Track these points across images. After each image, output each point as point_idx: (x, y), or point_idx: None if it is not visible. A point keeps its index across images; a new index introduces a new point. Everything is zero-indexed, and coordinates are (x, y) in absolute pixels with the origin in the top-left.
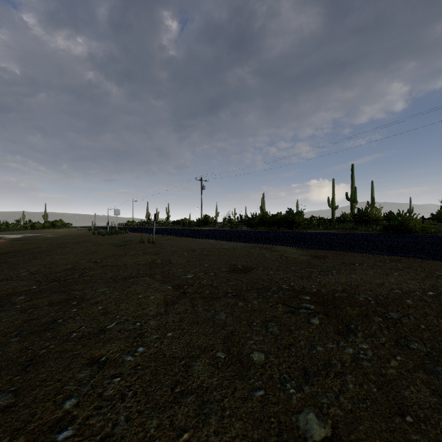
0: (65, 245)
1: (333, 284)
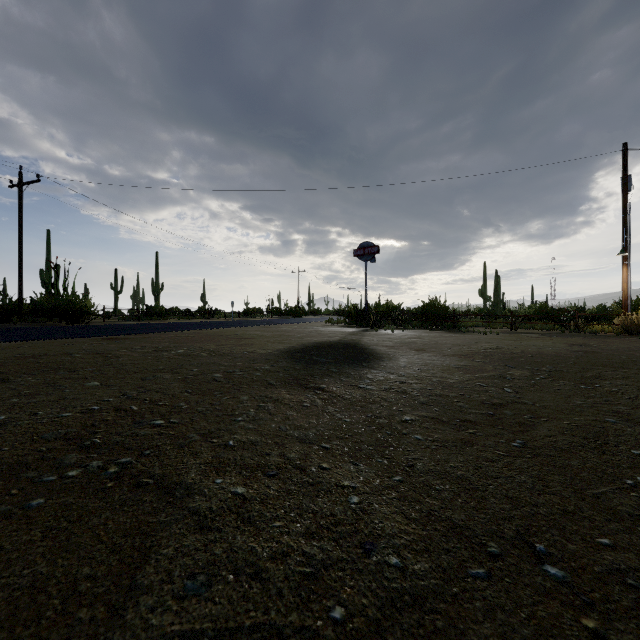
0: None
1: None
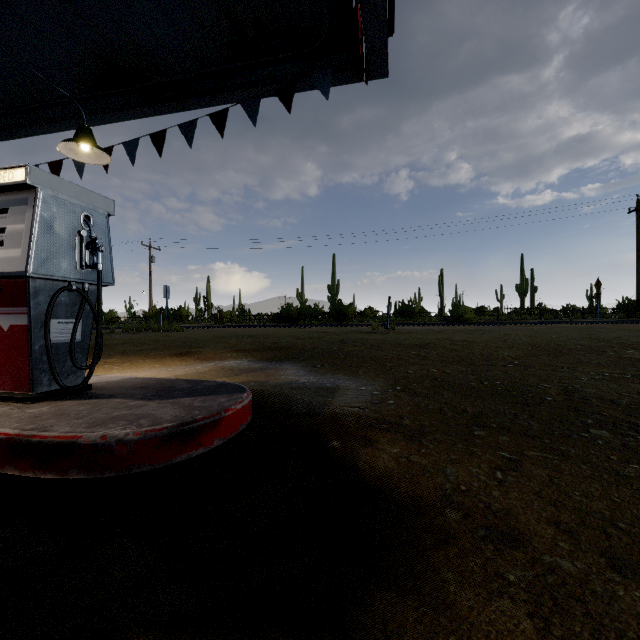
0: (281, 337)
1: None
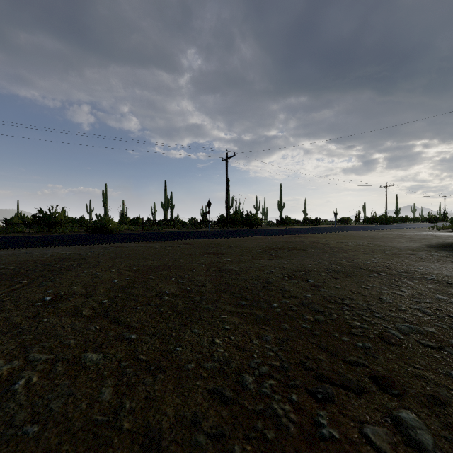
0: None
1: (259, 246)
